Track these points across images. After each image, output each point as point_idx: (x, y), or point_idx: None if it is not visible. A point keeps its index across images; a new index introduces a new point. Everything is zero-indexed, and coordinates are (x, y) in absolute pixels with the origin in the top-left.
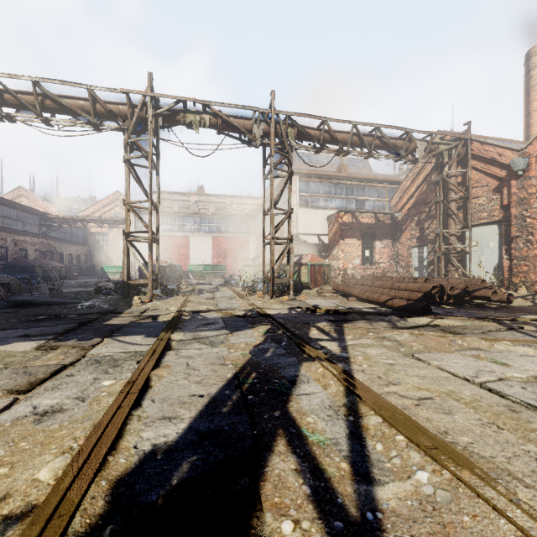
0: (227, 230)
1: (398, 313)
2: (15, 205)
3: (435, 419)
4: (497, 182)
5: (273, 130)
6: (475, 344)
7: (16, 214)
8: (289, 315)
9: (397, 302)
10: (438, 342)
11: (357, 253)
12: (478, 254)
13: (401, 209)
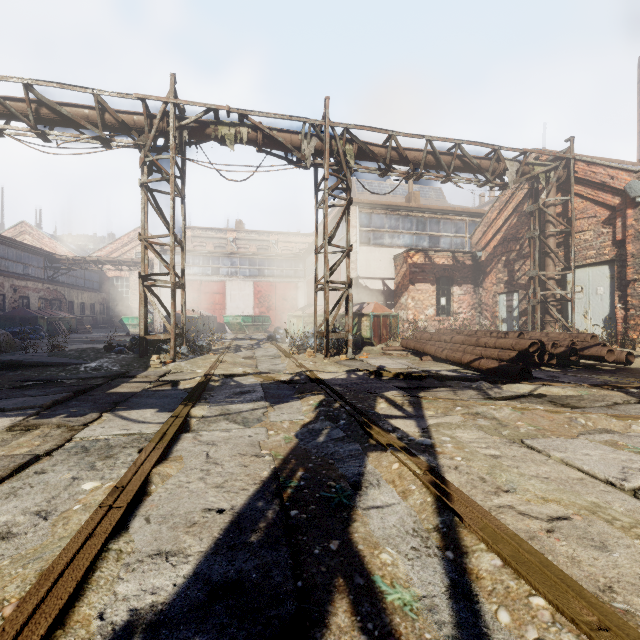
0: (272, 273)
1: (487, 377)
2: (14, 243)
3: (585, 559)
4: (608, 212)
5: (328, 146)
6: (603, 424)
7: (16, 254)
8: (348, 380)
9: (485, 363)
10: (553, 421)
11: (430, 302)
12: (583, 302)
13: (485, 247)
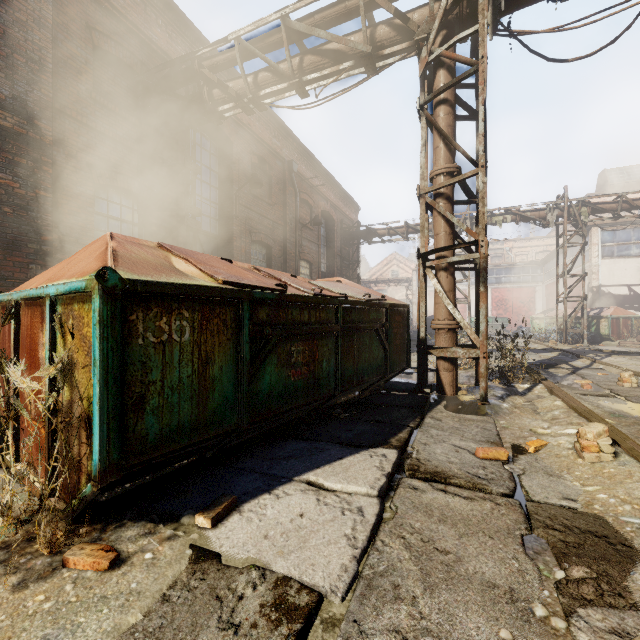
0: (508, 280)
1: None
2: None
3: (620, 365)
4: None
5: (566, 215)
6: None
7: None
8: (577, 350)
9: None
10: None
11: None
12: None
13: None
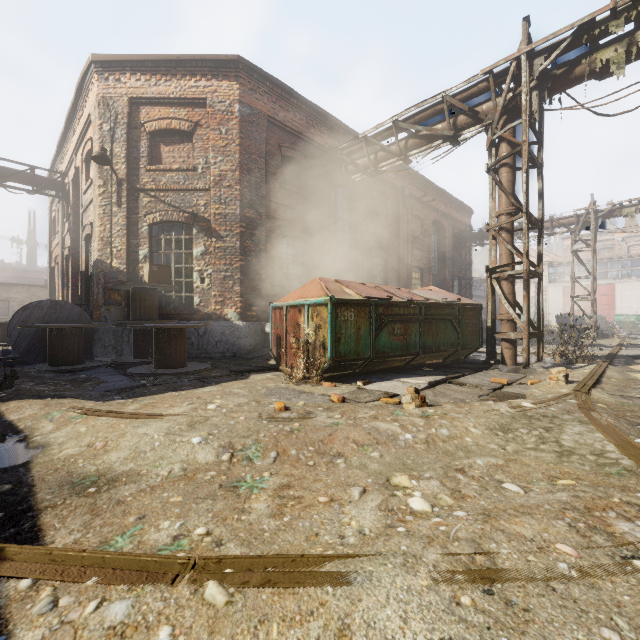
0: None
1: None
2: None
3: None
4: None
5: None
6: None
7: None
8: None
9: None
10: None
11: None
12: None
13: None
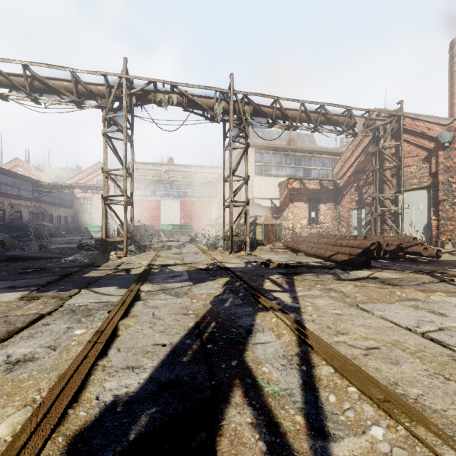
0: (193, 195)
1: (341, 266)
2: (11, 173)
3: (384, 369)
4: (426, 153)
5: (232, 107)
6: (412, 295)
7: (12, 181)
8: (246, 268)
9: (340, 257)
10: (379, 293)
11: (304, 215)
12: (410, 215)
13: (342, 176)
